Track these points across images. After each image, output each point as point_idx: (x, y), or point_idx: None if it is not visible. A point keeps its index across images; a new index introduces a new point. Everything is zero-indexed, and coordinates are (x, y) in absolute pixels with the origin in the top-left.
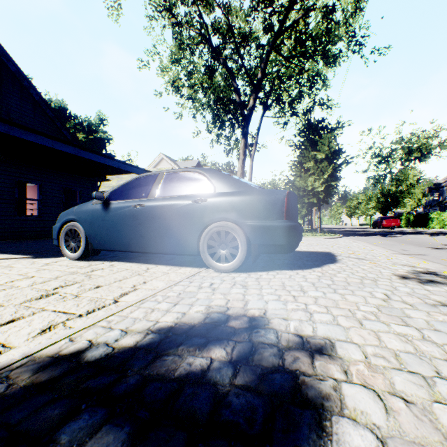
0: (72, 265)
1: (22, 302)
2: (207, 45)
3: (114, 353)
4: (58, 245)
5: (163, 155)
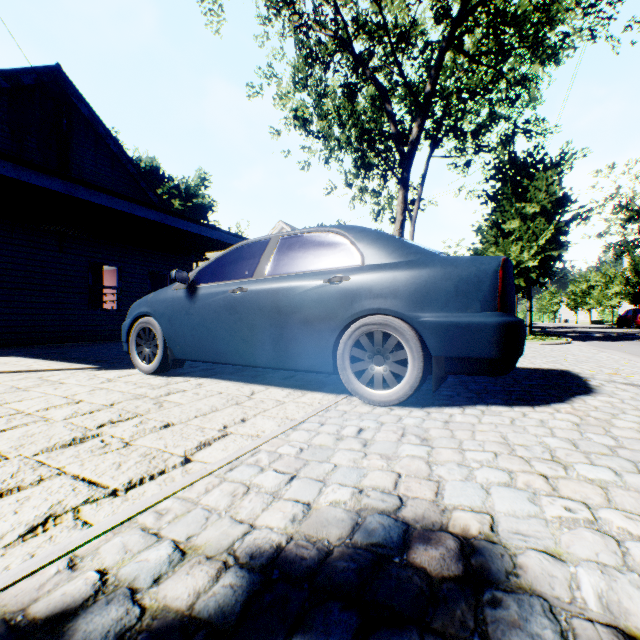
0: (143, 383)
1: (39, 451)
2: (346, 52)
3: (135, 636)
4: (128, 351)
5: (283, 223)
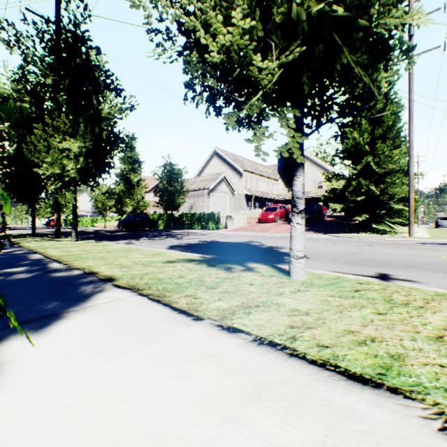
0: None
1: None
2: None
3: None
4: None
5: None
